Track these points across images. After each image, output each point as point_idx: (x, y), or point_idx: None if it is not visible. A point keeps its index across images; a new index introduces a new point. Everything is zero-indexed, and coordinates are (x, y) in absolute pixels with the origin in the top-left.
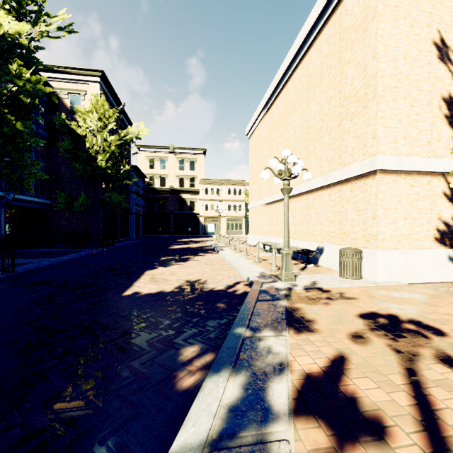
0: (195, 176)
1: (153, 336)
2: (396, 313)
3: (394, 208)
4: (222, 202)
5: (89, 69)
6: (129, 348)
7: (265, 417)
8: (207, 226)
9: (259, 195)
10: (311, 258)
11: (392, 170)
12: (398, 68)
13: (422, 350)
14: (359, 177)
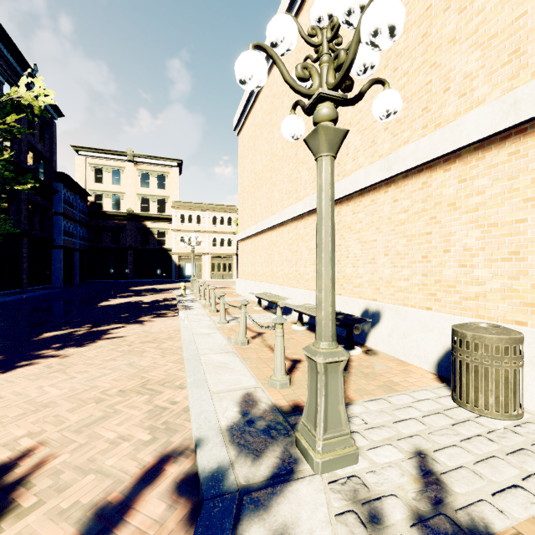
0: (165, 197)
1: None
2: None
3: None
4: (205, 235)
5: None
6: None
7: None
8: (183, 266)
9: (252, 217)
10: None
11: None
12: None
13: None
14: (491, 141)
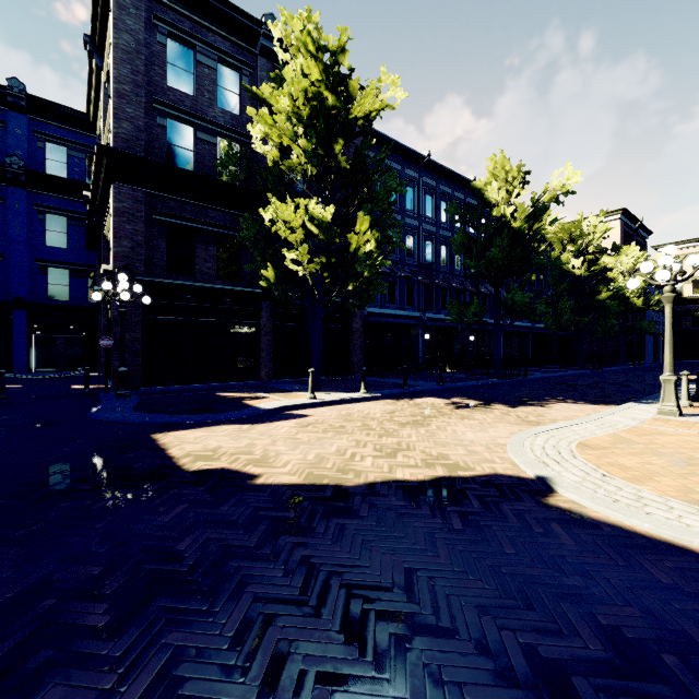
0: None
1: None
2: None
3: None
4: None
5: (610, 212)
6: None
7: None
8: None
9: None
10: None
11: None
12: None
13: None
14: None
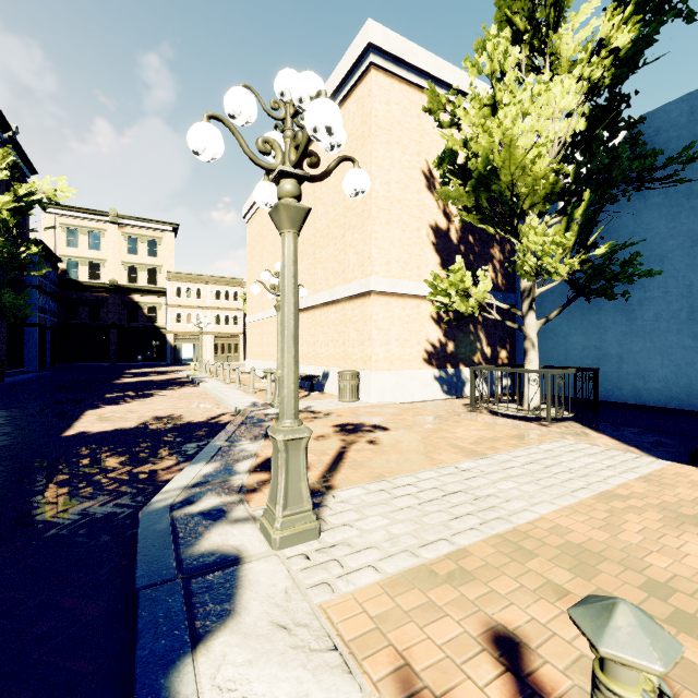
0: (158, 266)
1: (123, 459)
2: (364, 422)
3: (387, 329)
4: (206, 311)
5: None
6: (99, 469)
7: (230, 474)
8: (179, 348)
9: (260, 304)
10: (318, 385)
11: (386, 292)
12: (391, 191)
13: (363, 439)
14: (358, 296)
